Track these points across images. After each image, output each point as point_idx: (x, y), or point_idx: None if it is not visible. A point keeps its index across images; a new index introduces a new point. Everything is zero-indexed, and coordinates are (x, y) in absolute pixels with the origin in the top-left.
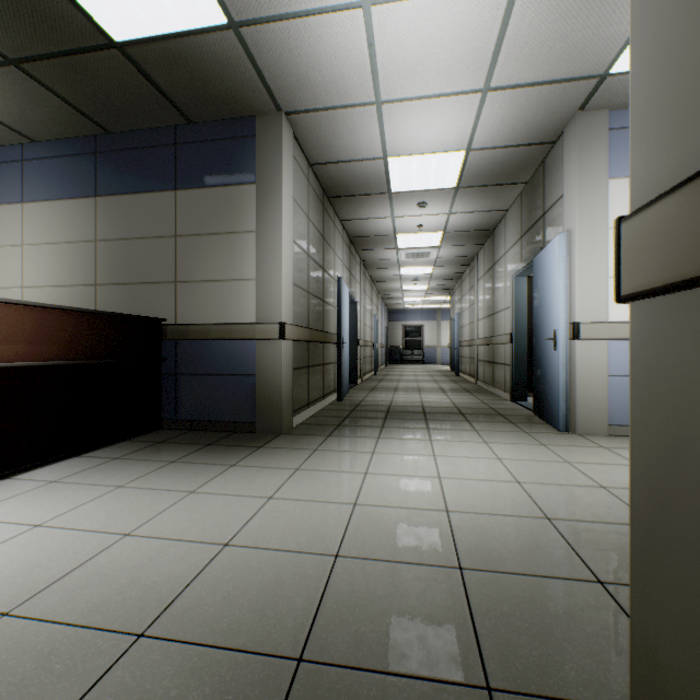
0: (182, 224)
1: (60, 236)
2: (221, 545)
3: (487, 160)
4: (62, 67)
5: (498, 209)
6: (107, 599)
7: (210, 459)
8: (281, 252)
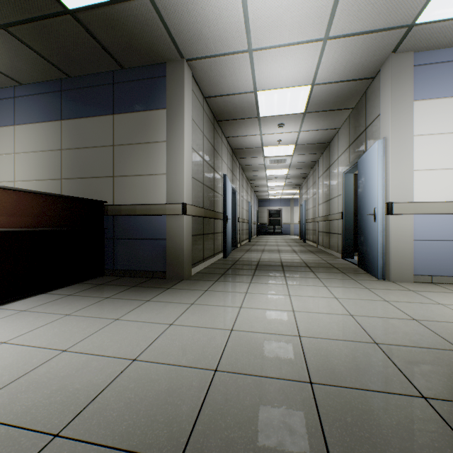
0: (117, 137)
1: (38, 147)
2: (131, 360)
3: (326, 92)
4: (35, 29)
5: (333, 128)
6: (38, 403)
7: (133, 296)
8: (184, 155)
